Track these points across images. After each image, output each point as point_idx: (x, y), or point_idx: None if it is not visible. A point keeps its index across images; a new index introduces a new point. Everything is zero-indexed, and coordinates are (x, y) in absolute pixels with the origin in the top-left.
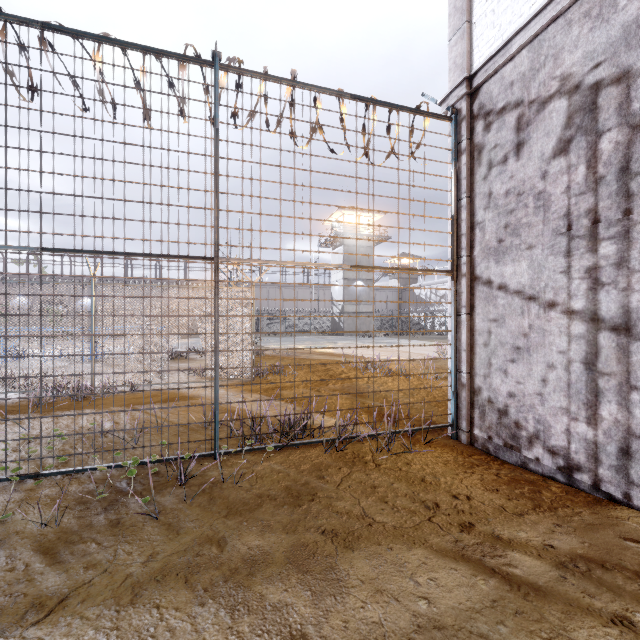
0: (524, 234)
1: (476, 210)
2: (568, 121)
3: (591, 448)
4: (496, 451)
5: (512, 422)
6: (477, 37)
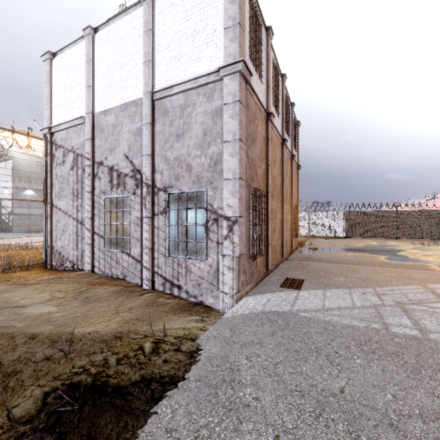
0: (65, 192)
1: (53, 179)
2: (73, 161)
3: (77, 257)
4: (58, 268)
5: (62, 256)
6: (53, 113)
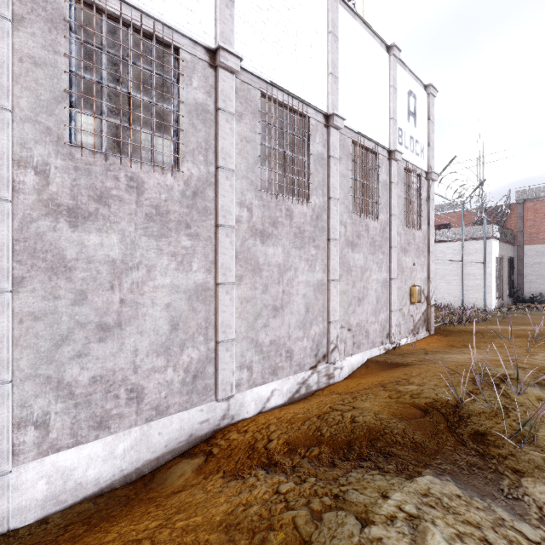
0: None
1: None
2: None
3: None
4: None
5: None
6: None
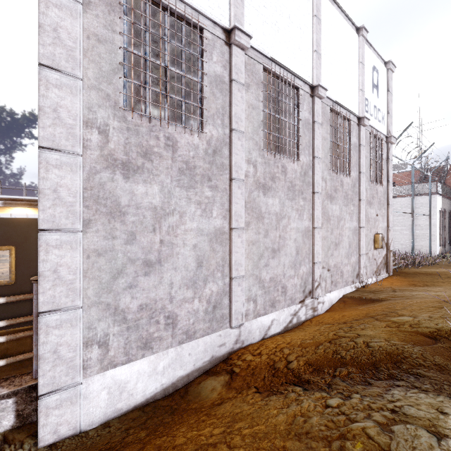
0: None
1: None
2: None
3: None
4: None
5: None
6: None
